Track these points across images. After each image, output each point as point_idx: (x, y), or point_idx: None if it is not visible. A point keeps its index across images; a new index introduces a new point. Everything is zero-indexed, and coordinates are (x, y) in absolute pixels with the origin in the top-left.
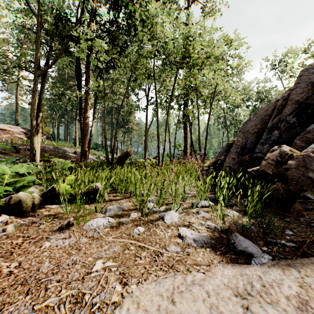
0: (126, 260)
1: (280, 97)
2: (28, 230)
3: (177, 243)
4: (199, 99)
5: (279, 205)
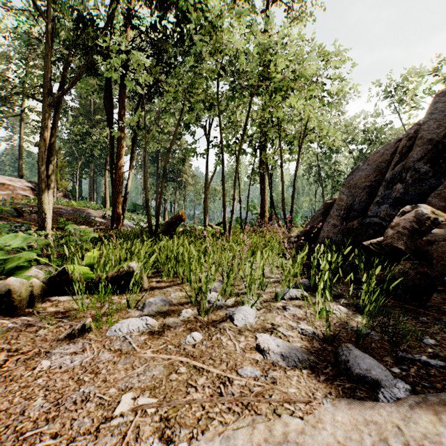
0: (172, 393)
1: (404, 135)
2: (19, 338)
3: (255, 360)
4: (282, 139)
5: (408, 297)
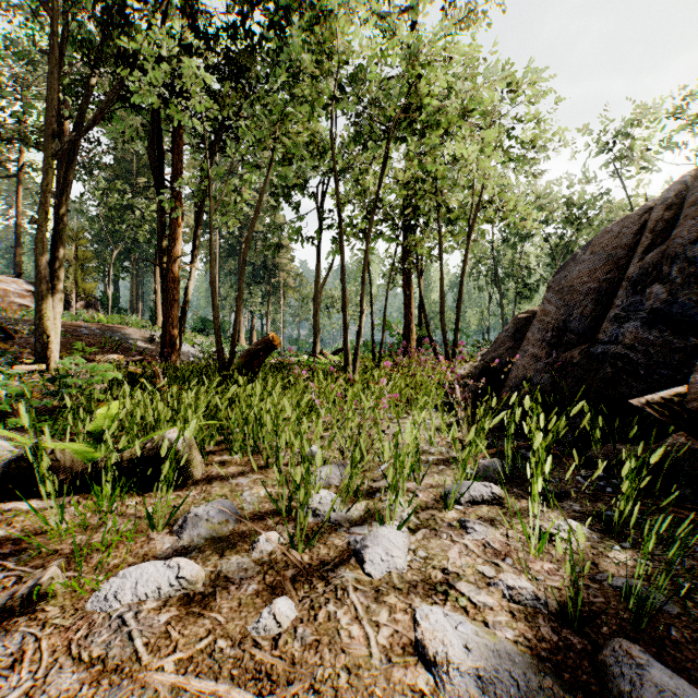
0: None
1: (657, 202)
2: None
3: (416, 693)
4: (440, 215)
5: None
